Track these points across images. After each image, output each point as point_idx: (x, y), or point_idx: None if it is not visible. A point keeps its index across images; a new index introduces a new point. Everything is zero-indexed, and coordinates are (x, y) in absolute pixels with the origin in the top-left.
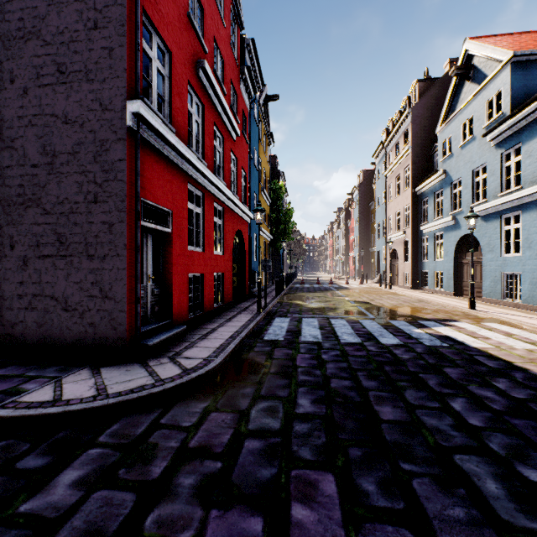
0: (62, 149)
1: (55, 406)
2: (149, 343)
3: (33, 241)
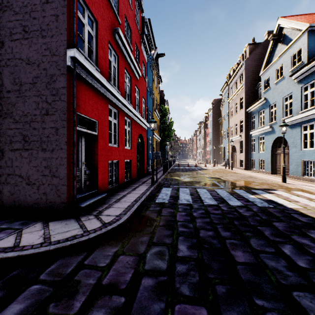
0: (26, 81)
1: (13, 251)
2: (82, 205)
3: (8, 140)
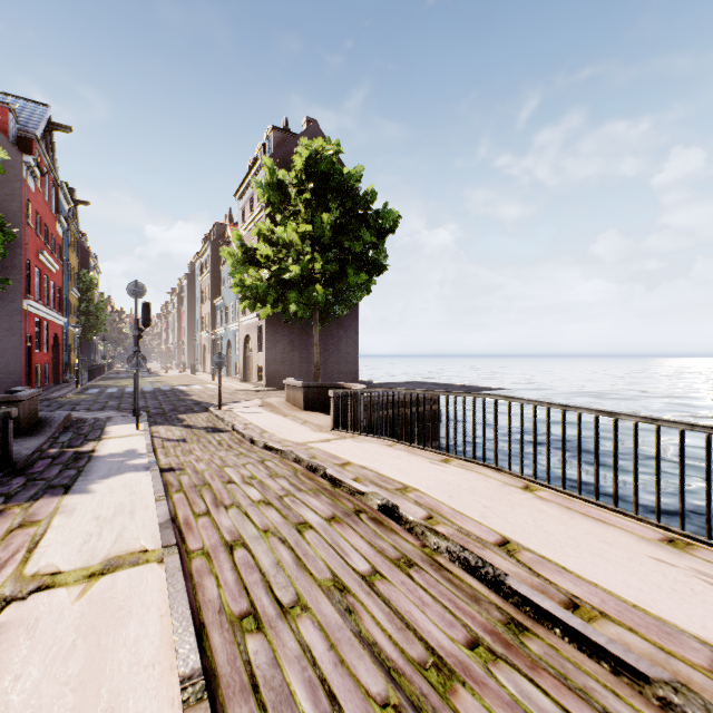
0: None
1: None
2: None
3: None
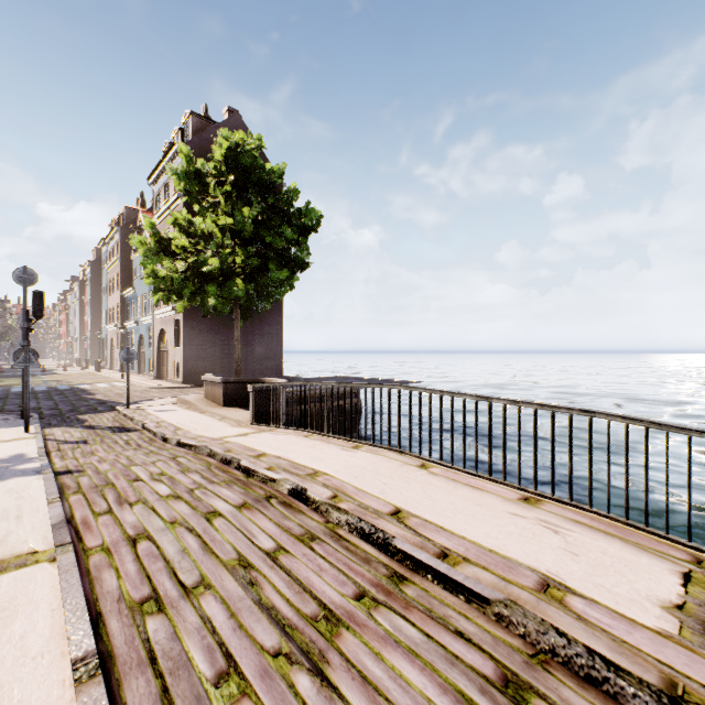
0: None
1: None
2: None
3: None
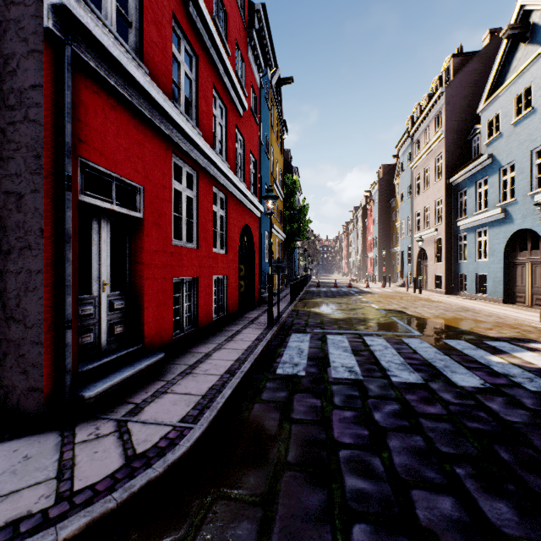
0: None
1: None
2: (88, 394)
3: None
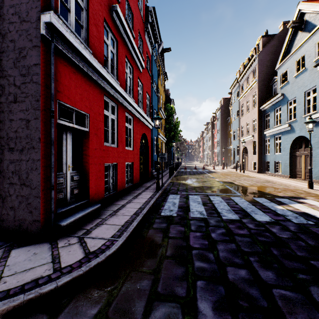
0: None
1: None
2: (63, 223)
3: None
